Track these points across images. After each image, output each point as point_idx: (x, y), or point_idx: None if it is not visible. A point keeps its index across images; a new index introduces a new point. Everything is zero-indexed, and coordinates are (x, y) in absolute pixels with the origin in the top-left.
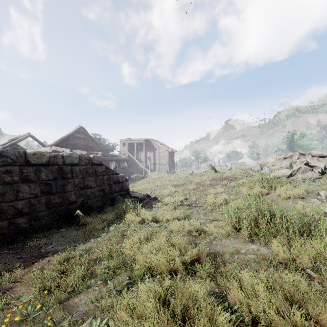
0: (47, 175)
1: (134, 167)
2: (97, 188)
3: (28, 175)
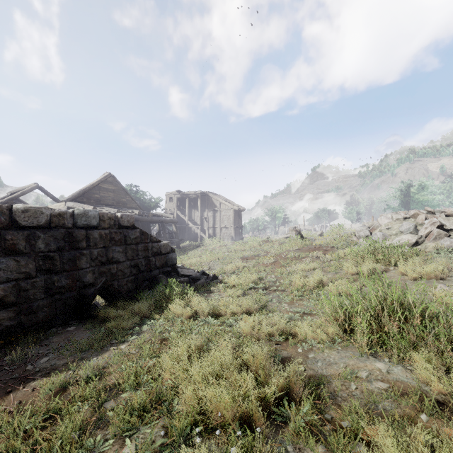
0: (48, 244)
1: (186, 231)
2: (128, 262)
3: (16, 244)
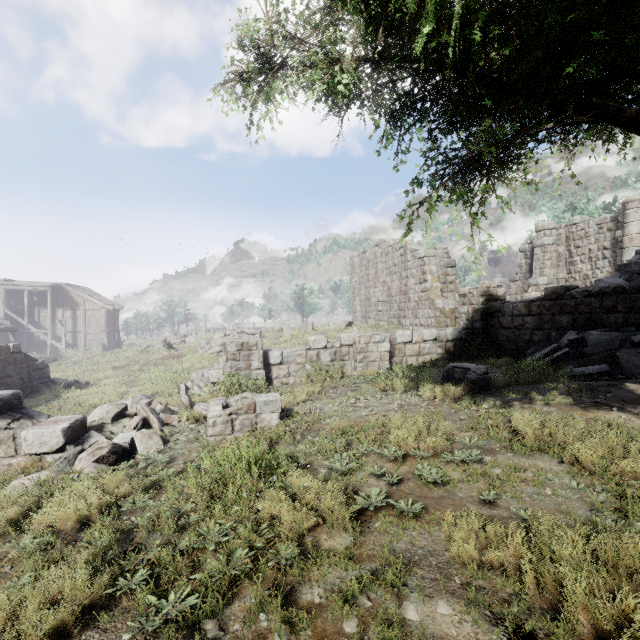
0: None
1: (24, 339)
2: (17, 376)
3: None
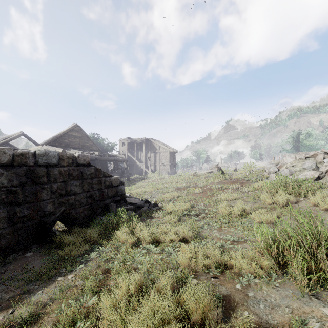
0: (10, 179)
1: (134, 167)
2: (84, 194)
3: None
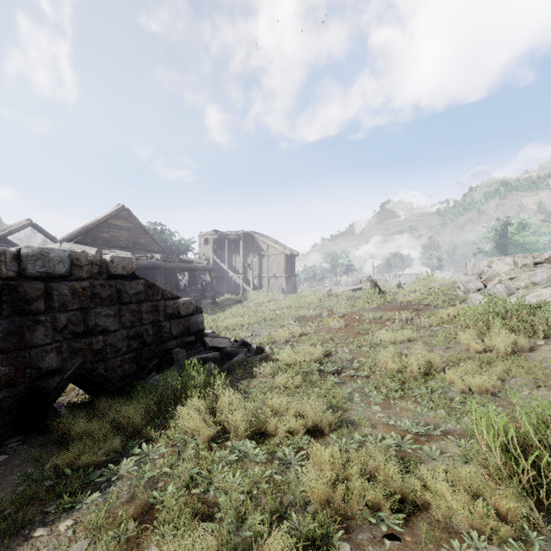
0: None
1: (224, 282)
2: (124, 332)
3: None
